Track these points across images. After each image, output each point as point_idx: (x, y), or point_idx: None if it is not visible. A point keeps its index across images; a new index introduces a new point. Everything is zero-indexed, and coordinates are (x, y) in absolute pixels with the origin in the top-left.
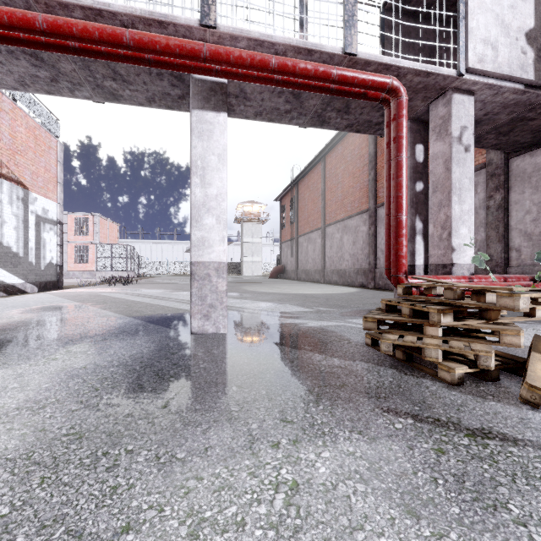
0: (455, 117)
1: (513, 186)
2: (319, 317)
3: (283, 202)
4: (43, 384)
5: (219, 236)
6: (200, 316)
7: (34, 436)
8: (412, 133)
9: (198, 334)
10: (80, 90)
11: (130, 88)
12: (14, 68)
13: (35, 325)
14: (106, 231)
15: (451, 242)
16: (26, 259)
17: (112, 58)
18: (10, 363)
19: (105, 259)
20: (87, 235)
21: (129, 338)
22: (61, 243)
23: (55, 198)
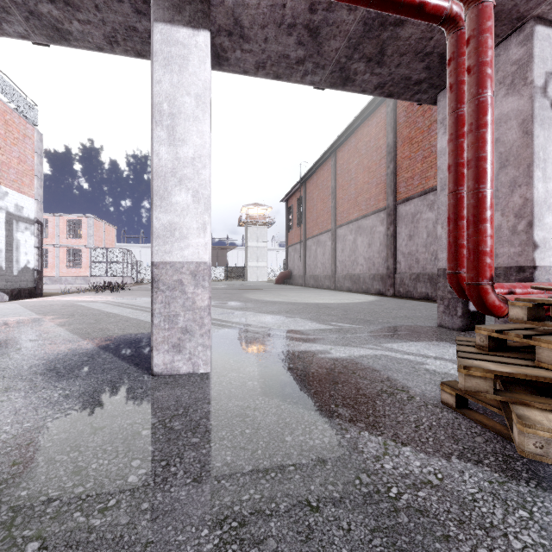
0: (538, 59)
1: None
2: (344, 339)
3: (290, 203)
4: None
5: (197, 221)
6: (167, 347)
7: None
8: None
9: (163, 375)
10: (9, 22)
11: (78, 17)
12: None
13: None
14: (101, 234)
15: (533, 235)
16: None
17: None
18: None
19: (99, 263)
20: (80, 238)
21: (48, 385)
22: (39, 244)
23: (32, 193)
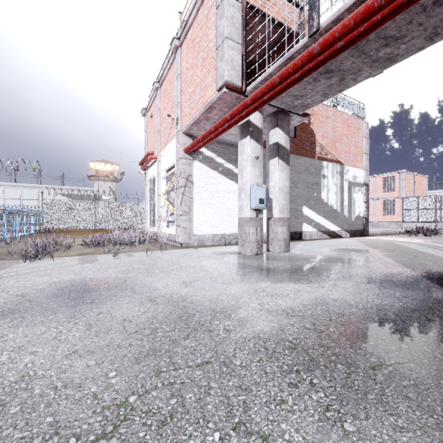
0: None
1: None
2: None
3: None
4: (304, 301)
5: None
6: None
7: (276, 331)
8: None
9: None
10: (360, 75)
11: (404, 41)
12: (318, 88)
13: (330, 260)
14: (412, 185)
15: None
16: (342, 213)
17: (371, 30)
18: (300, 281)
19: (410, 210)
20: (393, 191)
21: (390, 288)
22: (366, 200)
23: (361, 166)
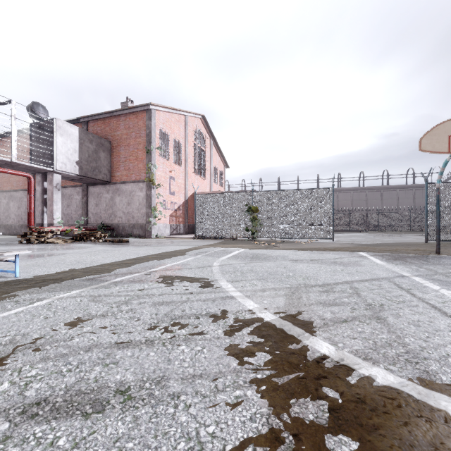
0: (55, 180)
1: (89, 196)
2: None
3: None
4: None
5: None
6: None
7: None
8: (42, 178)
9: None
10: None
11: None
12: None
13: None
14: None
15: (53, 217)
16: None
17: None
18: None
19: None
20: None
21: None
22: None
23: None
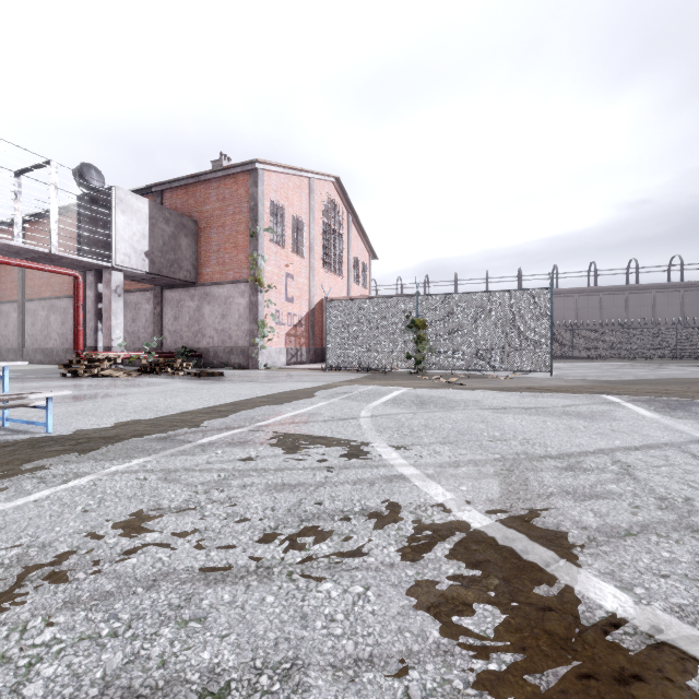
0: (113, 281)
1: (165, 305)
2: (34, 375)
3: None
4: None
5: None
6: None
7: None
8: (96, 278)
9: None
10: None
11: None
12: None
13: None
14: None
15: (112, 337)
16: None
17: None
18: None
19: None
20: None
21: None
22: None
23: None
